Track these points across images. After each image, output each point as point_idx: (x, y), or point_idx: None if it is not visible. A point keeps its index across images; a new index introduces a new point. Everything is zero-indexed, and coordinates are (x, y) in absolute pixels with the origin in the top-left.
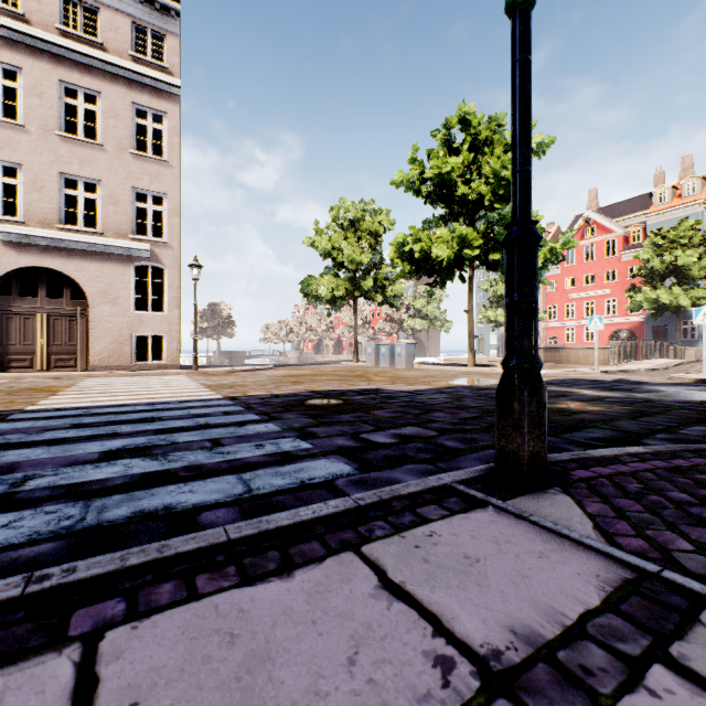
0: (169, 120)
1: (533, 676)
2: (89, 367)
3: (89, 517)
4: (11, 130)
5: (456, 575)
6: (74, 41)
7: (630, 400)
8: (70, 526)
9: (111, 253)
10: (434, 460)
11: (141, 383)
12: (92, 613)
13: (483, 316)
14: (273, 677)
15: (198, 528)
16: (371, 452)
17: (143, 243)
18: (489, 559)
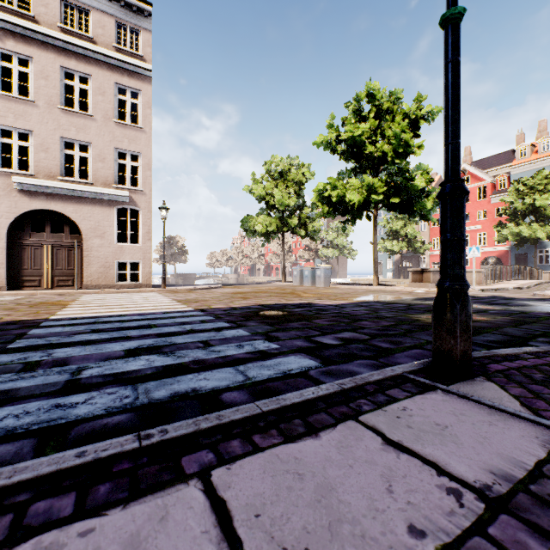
0: (143, 96)
1: (519, 501)
2: (83, 286)
3: (141, 397)
4: (25, 105)
5: (435, 436)
6: (72, 36)
7: (508, 312)
8: (131, 403)
9: (100, 198)
10: (375, 357)
11: (126, 298)
12: (193, 459)
13: (382, 246)
14: (341, 500)
15: (224, 405)
16: (326, 351)
17: (124, 191)
18: (454, 426)
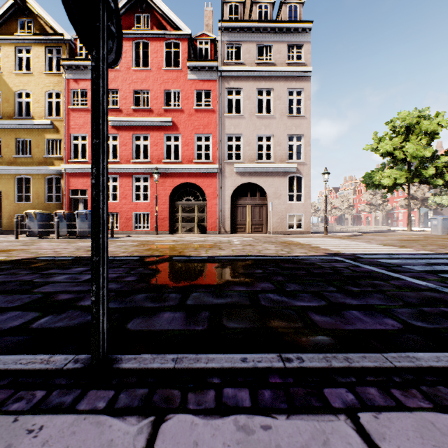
0: (304, 92)
1: None
2: (268, 232)
3: None
4: (238, 119)
5: None
6: (262, 66)
7: None
8: None
9: (278, 171)
10: None
11: (326, 241)
12: None
13: None
14: None
15: None
16: None
17: (293, 164)
18: None
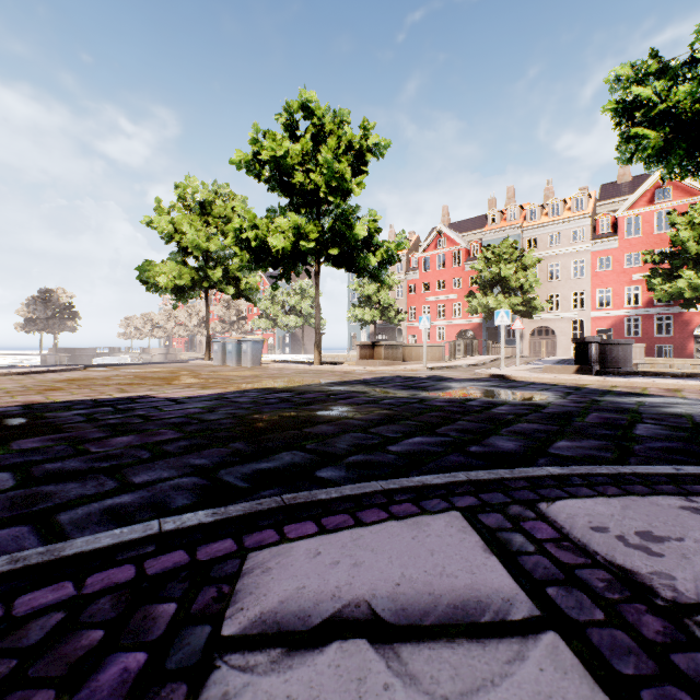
0: None
1: None
2: None
3: None
4: None
5: None
6: None
7: (404, 401)
8: None
9: None
10: None
11: None
12: None
13: (352, 314)
14: None
15: None
16: None
17: None
18: None
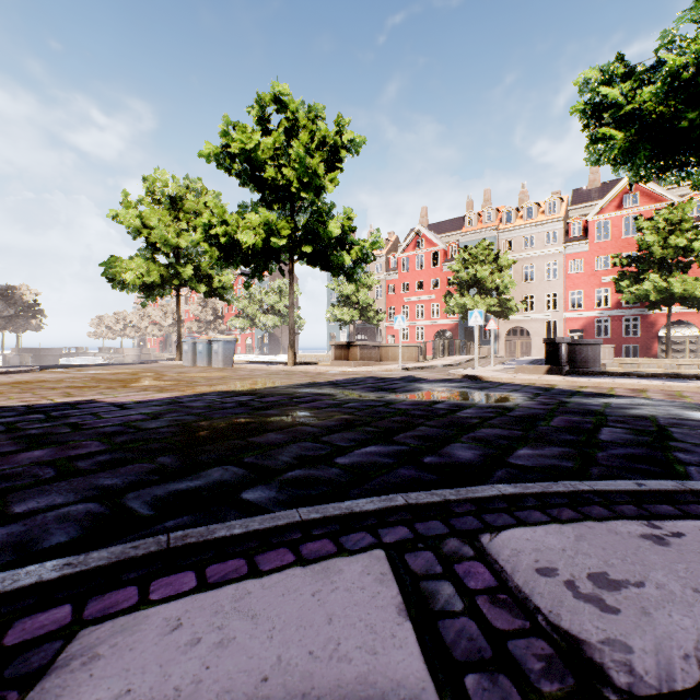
0: None
1: None
2: None
3: None
4: None
5: None
6: None
7: (369, 405)
8: None
9: None
10: None
11: None
12: None
13: (331, 314)
14: None
15: None
16: None
17: None
18: None
